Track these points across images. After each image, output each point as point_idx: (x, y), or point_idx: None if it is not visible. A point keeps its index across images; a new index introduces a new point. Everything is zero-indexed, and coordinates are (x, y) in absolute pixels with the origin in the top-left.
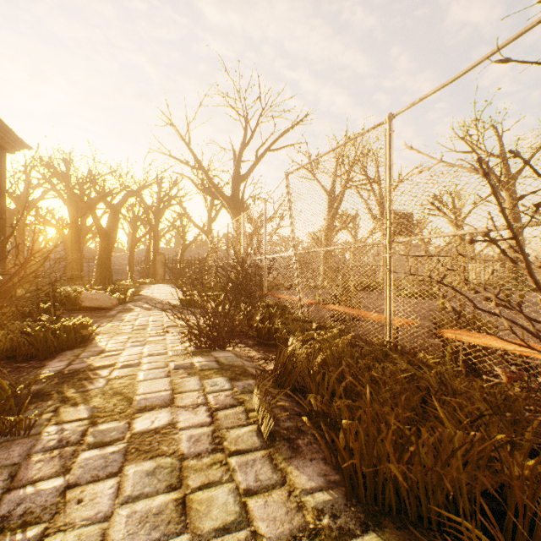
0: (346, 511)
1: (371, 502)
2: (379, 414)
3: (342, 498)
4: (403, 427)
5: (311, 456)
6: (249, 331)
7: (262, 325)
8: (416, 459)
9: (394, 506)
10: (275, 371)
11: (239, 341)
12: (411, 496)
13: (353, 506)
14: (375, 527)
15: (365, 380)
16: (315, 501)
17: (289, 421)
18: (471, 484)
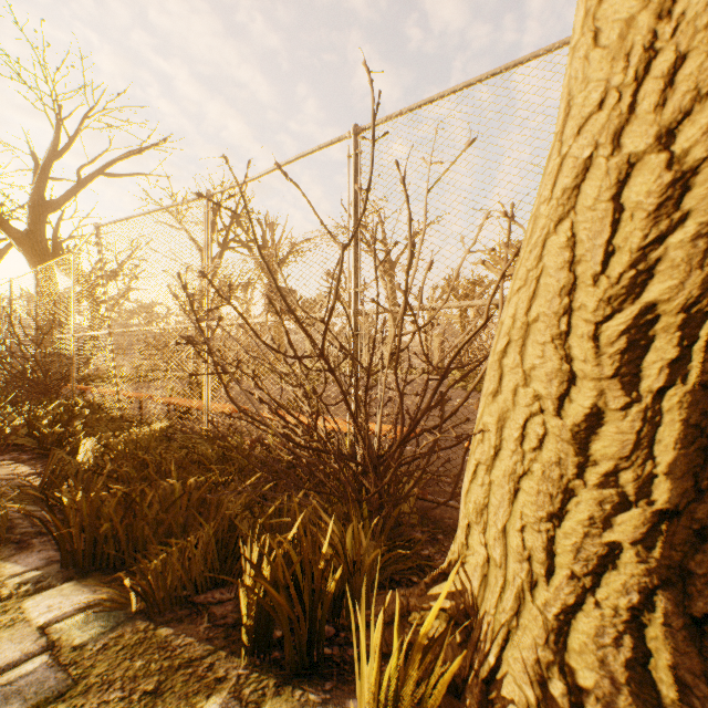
0: (56, 575)
1: (90, 562)
2: (136, 493)
3: (59, 568)
4: (131, 491)
5: (43, 548)
6: (28, 442)
7: (48, 431)
8: (140, 515)
9: (113, 559)
10: (43, 482)
11: (4, 458)
12: (131, 546)
13: (68, 570)
14: (81, 576)
15: (130, 464)
16: (23, 578)
17: (32, 526)
18: (186, 523)
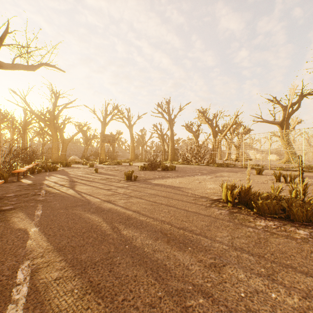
0: None
1: None
2: None
3: None
4: None
5: None
6: None
7: None
8: None
9: None
10: None
11: None
12: None
13: None
14: None
15: None
16: None
17: None
18: None
